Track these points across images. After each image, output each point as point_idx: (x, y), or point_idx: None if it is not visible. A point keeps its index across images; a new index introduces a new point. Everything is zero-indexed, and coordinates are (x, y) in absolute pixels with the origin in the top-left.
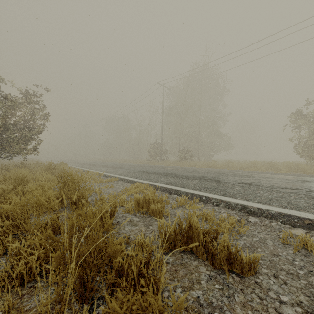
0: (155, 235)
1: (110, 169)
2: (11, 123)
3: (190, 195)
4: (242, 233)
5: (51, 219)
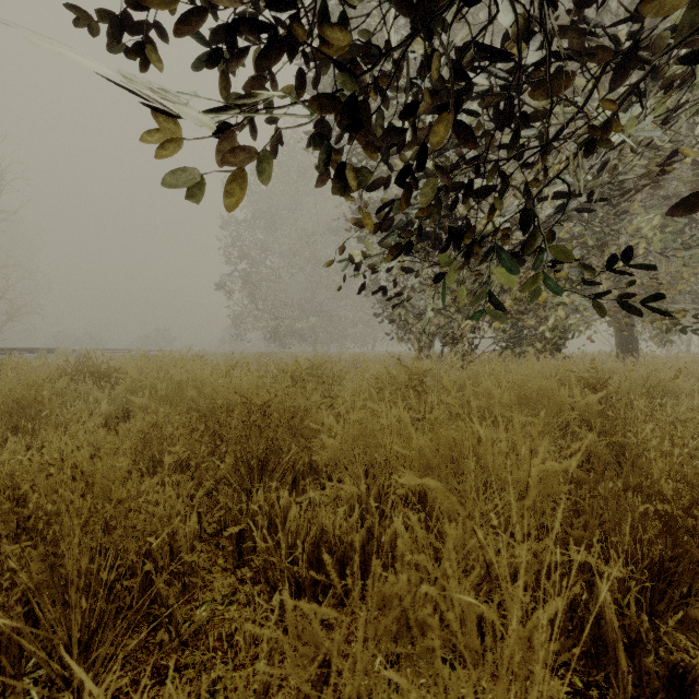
0: None
1: None
2: None
3: None
4: None
5: None
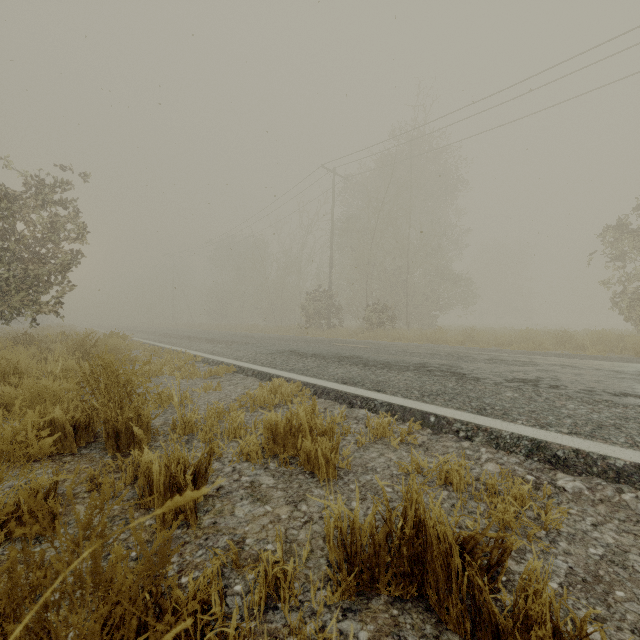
0: (315, 534)
1: (220, 345)
2: (2, 247)
3: (399, 411)
4: (553, 529)
5: (30, 491)
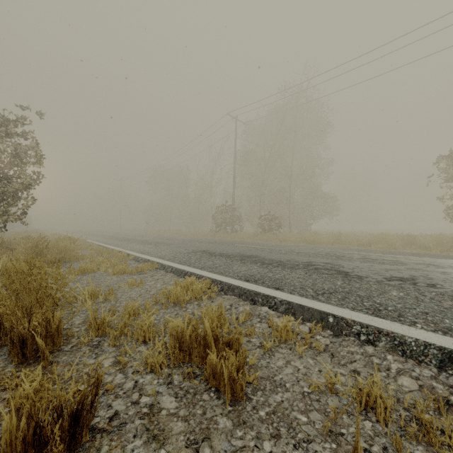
0: None
1: (149, 246)
2: None
3: (298, 310)
4: None
5: None
